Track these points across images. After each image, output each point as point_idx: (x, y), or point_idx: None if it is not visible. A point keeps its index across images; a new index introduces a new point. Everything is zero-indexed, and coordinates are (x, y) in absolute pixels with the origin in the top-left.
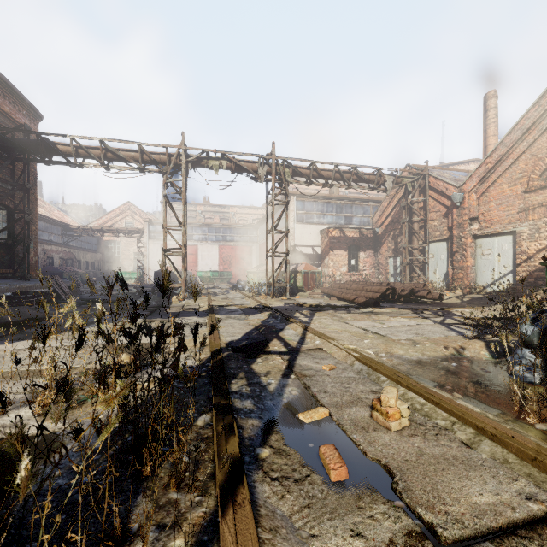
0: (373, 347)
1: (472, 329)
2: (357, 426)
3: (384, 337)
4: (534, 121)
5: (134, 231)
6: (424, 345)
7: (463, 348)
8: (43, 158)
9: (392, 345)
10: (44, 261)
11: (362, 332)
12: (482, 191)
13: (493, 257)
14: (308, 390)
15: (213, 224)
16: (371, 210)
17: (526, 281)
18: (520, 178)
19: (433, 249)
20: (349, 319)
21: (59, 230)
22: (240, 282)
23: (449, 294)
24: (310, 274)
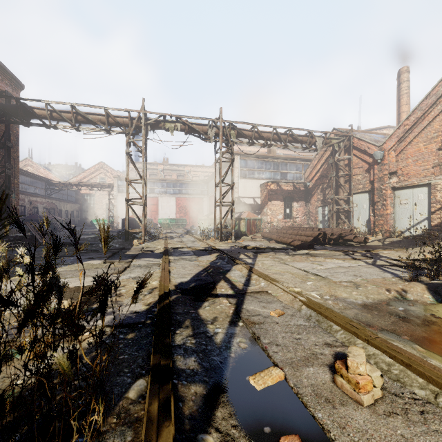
0: (316, 289)
1: (404, 270)
2: (320, 396)
3: (325, 278)
4: None
5: (106, 185)
6: (366, 288)
7: (405, 291)
8: (21, 120)
9: (335, 288)
10: (30, 211)
11: (303, 273)
12: (400, 150)
13: (410, 206)
14: (257, 341)
15: (171, 180)
16: (302, 168)
17: (440, 227)
18: (434, 137)
19: (357, 200)
20: (289, 260)
21: (43, 184)
22: (193, 228)
23: (371, 238)
24: (252, 221)
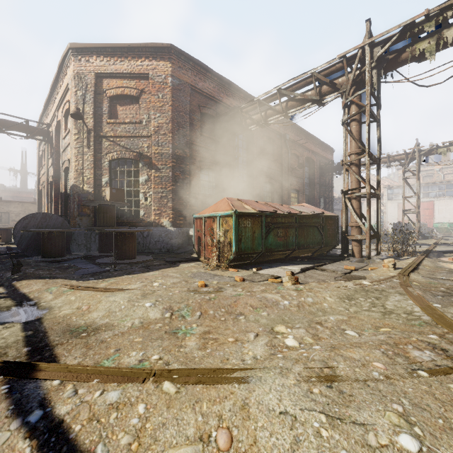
0: None
1: None
2: None
3: None
4: None
5: None
6: None
7: None
8: (339, 173)
9: None
10: None
11: None
12: None
13: None
14: None
15: (451, 180)
16: None
17: None
18: None
19: None
20: None
21: None
22: None
23: None
24: None
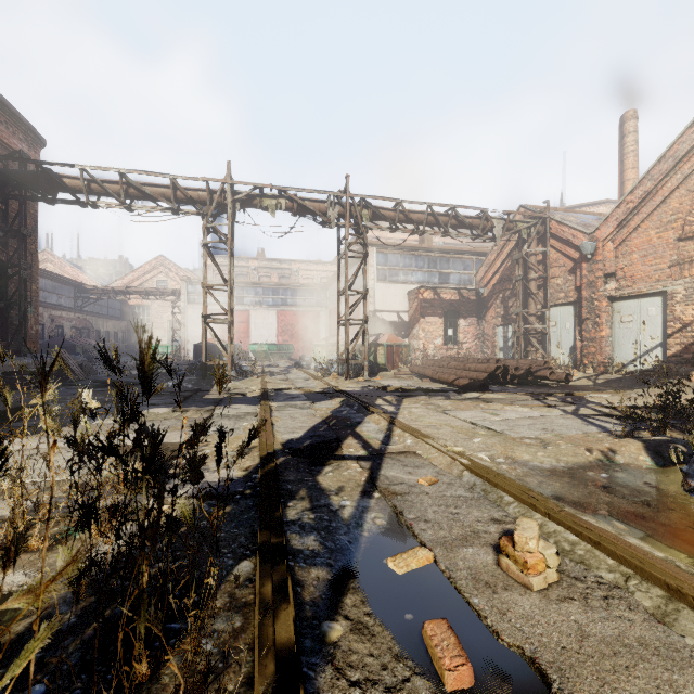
0: (486, 449)
1: (618, 423)
2: (478, 581)
3: (500, 434)
4: (692, 146)
5: (168, 292)
6: (558, 447)
7: (613, 451)
8: (44, 195)
9: (513, 447)
10: (51, 332)
11: (469, 426)
12: (621, 239)
13: (636, 326)
14: (399, 517)
15: (269, 283)
16: (473, 265)
17: (680, 357)
18: (672, 221)
19: (556, 316)
20: (450, 408)
21: (71, 291)
22: (304, 358)
23: (577, 374)
24: (395, 348)
